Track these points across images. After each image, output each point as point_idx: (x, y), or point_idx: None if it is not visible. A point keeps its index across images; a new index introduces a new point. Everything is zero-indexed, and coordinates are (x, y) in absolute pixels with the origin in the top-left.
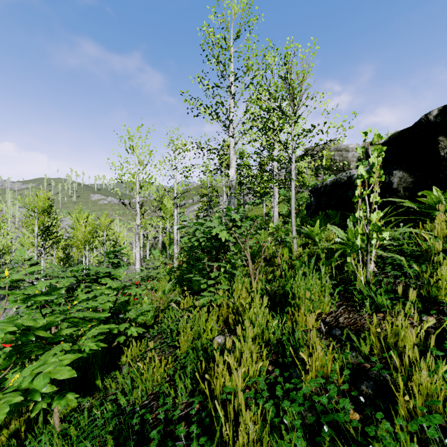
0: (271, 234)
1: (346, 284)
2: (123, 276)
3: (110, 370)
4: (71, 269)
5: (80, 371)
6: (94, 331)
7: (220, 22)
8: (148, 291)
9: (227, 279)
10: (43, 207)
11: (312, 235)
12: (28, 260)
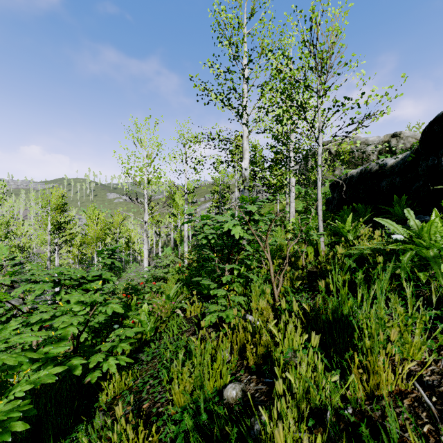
0: (287, 231)
1: (427, 305)
2: (99, 286)
3: (81, 417)
4: (46, 272)
5: (33, 424)
6: (23, 388)
7: (232, 1)
8: (153, 294)
9: (241, 285)
10: (57, 205)
11: (343, 232)
12: (12, 259)
